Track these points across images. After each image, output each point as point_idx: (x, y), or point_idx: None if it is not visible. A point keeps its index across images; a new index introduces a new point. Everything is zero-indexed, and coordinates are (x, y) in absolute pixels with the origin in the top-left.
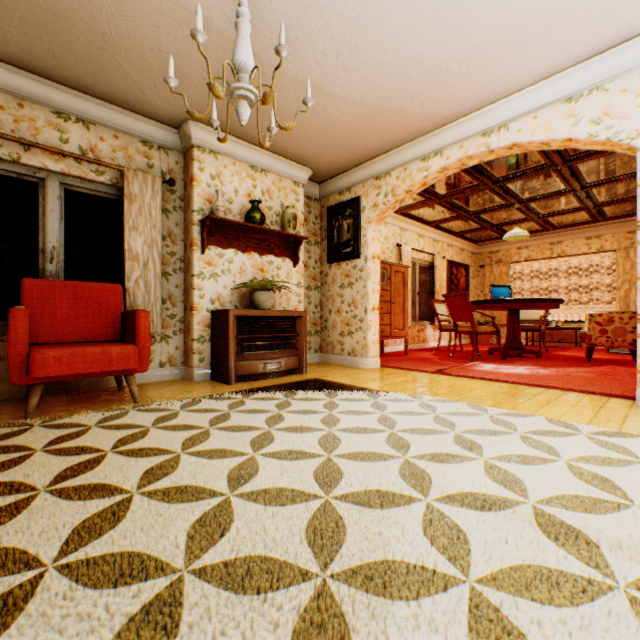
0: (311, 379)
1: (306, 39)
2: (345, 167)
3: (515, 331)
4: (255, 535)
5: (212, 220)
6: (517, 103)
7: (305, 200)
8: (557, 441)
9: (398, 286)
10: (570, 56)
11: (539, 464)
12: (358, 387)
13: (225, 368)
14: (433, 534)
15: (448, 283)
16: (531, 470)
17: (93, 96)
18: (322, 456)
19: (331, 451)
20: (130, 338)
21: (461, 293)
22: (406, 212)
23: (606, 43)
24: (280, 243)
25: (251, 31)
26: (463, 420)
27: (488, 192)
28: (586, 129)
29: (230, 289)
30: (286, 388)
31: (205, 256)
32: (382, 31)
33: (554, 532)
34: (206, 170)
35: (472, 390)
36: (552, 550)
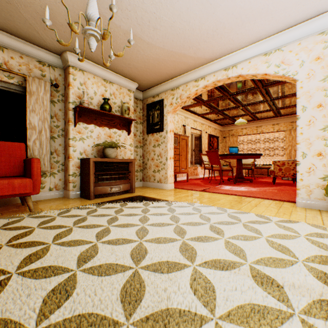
0: (137, 196)
1: (132, 9)
2: (156, 83)
3: (240, 169)
4: (88, 298)
5: (80, 108)
6: (241, 54)
7: (135, 100)
8: (261, 226)
9: (183, 146)
10: (266, 32)
11: (252, 240)
12: (161, 199)
13: (88, 191)
14: (196, 287)
15: (208, 145)
16: (248, 243)
17: (6, 32)
18: (137, 241)
19: (142, 238)
20: (28, 174)
21: (214, 150)
22: (188, 108)
23: (282, 27)
24: (120, 122)
25: (100, 1)
26: (214, 216)
27: (227, 100)
28: (273, 69)
29: (91, 147)
30: (122, 201)
31: (77, 128)
32: (173, 9)
33: (260, 280)
34: (77, 80)
35: (219, 200)
36: (260, 293)
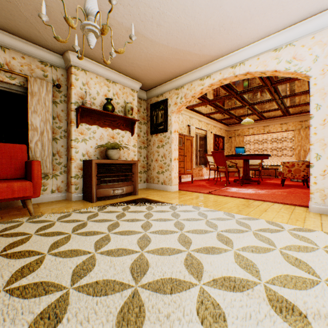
0: (140, 198)
1: (134, 5)
2: (160, 82)
3: (247, 170)
4: (79, 325)
5: (83, 108)
6: (249, 51)
7: (138, 100)
8: (273, 235)
9: (188, 147)
10: (276, 26)
11: (265, 252)
12: (165, 203)
13: (90, 193)
14: (203, 313)
15: (214, 145)
16: (261, 256)
17: (7, 32)
18: (138, 252)
19: (144, 248)
20: (29, 177)
21: (220, 151)
22: (192, 108)
23: (294, 20)
24: (124, 123)
25: None
26: (222, 223)
27: (234, 99)
28: (284, 65)
29: (94, 148)
30: (125, 204)
31: (79, 129)
32: (177, 3)
33: (279, 306)
34: (79, 80)
35: (226, 203)
36: (280, 324)
